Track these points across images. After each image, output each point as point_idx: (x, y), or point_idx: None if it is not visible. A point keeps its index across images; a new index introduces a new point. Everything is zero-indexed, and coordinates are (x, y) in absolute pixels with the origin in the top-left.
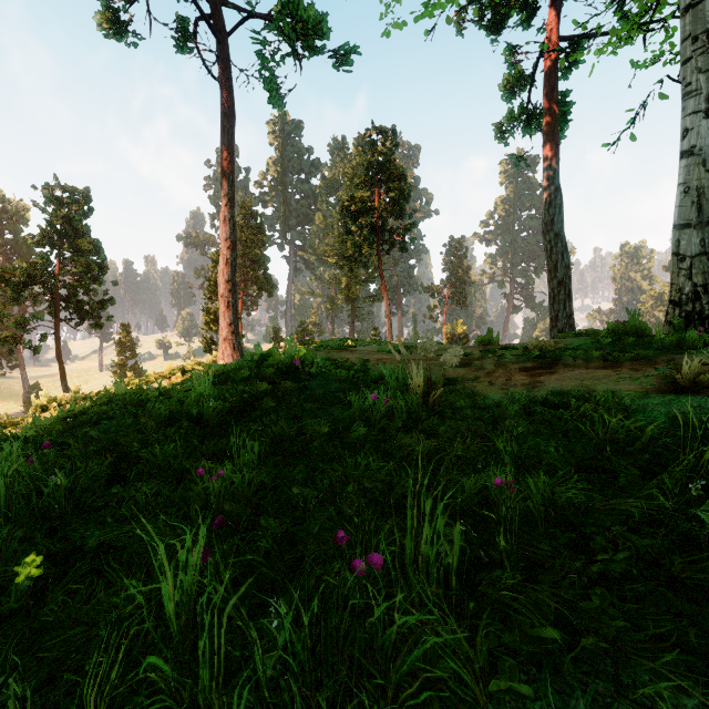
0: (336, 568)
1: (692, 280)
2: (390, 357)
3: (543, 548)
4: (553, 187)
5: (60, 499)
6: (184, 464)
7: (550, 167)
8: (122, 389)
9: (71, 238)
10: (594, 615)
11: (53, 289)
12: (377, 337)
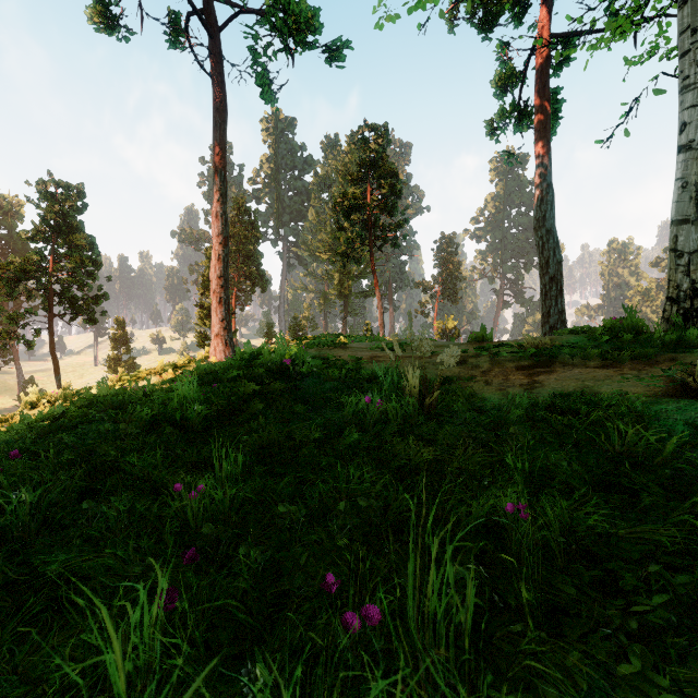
0: (324, 619)
1: (691, 277)
2: (383, 354)
3: (567, 592)
4: (545, 184)
5: (24, 516)
6: (163, 475)
7: (541, 164)
8: (104, 390)
9: (65, 234)
10: (637, 685)
11: (47, 285)
12: (369, 332)
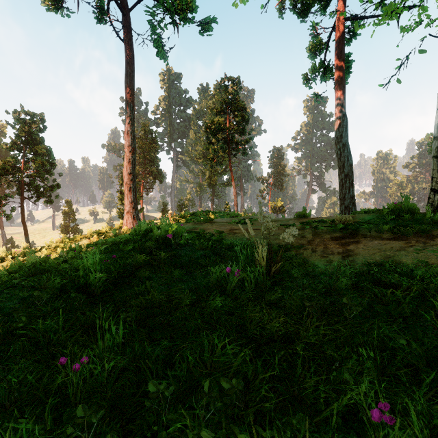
0: None
1: None
2: (238, 227)
3: None
4: (341, 114)
5: None
6: (62, 337)
7: (339, 101)
8: (33, 258)
9: (31, 145)
10: None
11: (20, 178)
12: (228, 209)
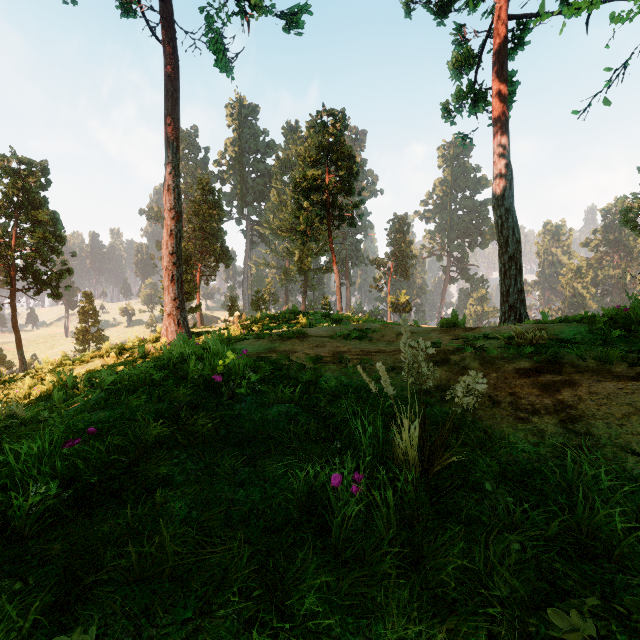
0: None
1: None
2: (347, 348)
3: None
4: (503, 163)
5: None
6: None
7: (500, 143)
8: None
9: (28, 209)
10: None
11: (9, 259)
12: (327, 306)
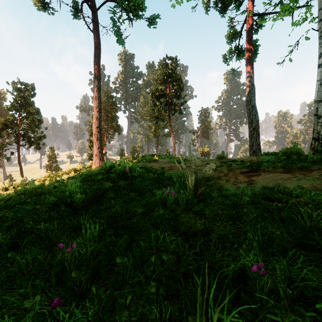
0: None
1: None
2: (175, 165)
3: None
4: (251, 84)
5: None
6: (57, 234)
7: (249, 75)
8: (33, 185)
9: (25, 107)
10: None
11: (16, 131)
12: (168, 153)
